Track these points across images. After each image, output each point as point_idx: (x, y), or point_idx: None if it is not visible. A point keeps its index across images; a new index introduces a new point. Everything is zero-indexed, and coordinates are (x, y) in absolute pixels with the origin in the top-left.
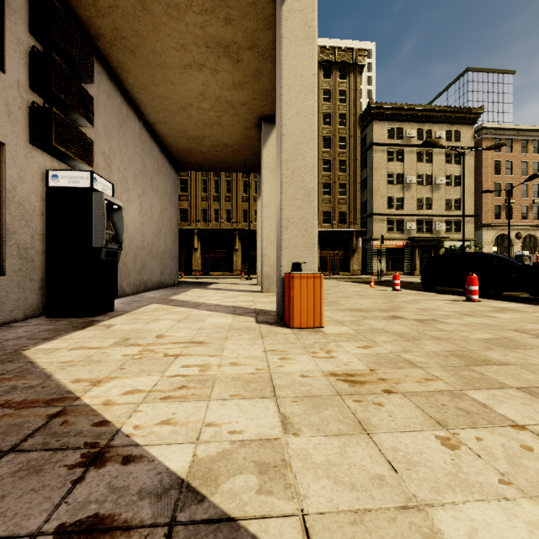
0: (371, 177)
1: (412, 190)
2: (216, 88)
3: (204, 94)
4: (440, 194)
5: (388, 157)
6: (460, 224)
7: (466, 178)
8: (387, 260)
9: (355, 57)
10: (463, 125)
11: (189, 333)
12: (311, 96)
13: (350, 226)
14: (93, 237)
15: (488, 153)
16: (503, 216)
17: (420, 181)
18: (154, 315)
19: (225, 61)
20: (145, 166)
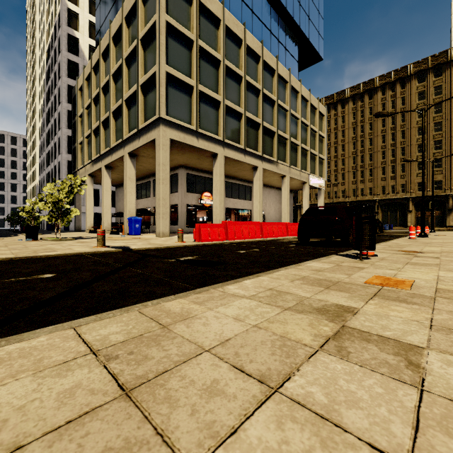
0: None
1: None
2: None
3: None
4: None
5: None
6: None
7: None
8: None
9: (450, 56)
10: None
11: None
12: (285, 199)
13: (446, 191)
14: None
15: None
16: None
17: None
18: None
19: None
20: (276, 199)
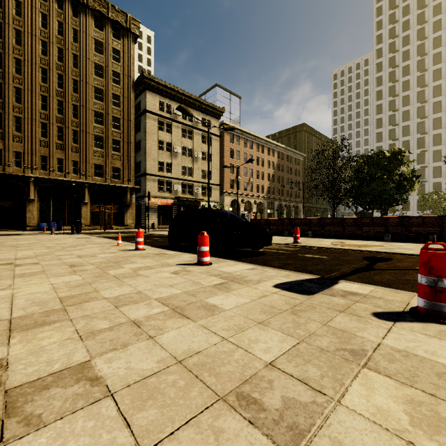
0: (145, 140)
1: (178, 158)
2: None
3: None
4: (198, 166)
5: (160, 126)
6: (211, 190)
7: (215, 157)
8: (159, 215)
9: (129, 23)
10: (213, 118)
11: None
12: None
13: (125, 183)
14: None
15: (227, 142)
16: (235, 187)
17: (184, 152)
18: None
19: None
20: None
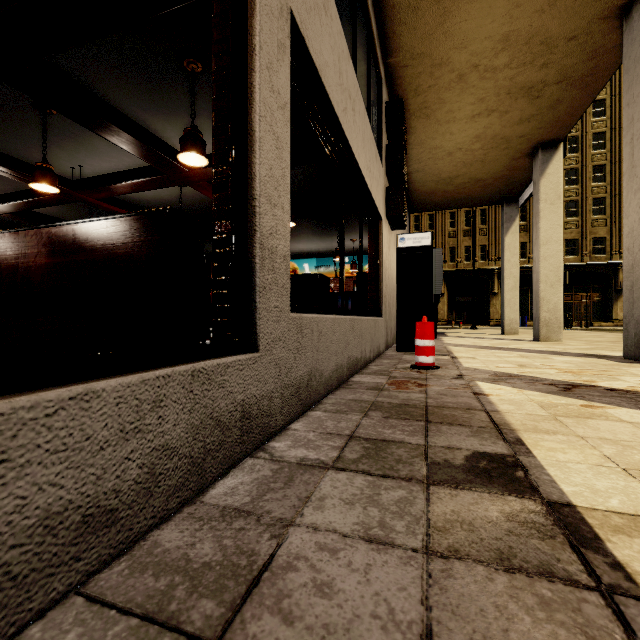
0: None
1: None
2: (497, 127)
3: (479, 136)
4: None
5: None
6: None
7: None
8: None
9: None
10: None
11: (566, 364)
12: None
13: (613, 257)
14: (433, 286)
15: None
16: None
17: None
18: (483, 353)
19: (521, 101)
20: None
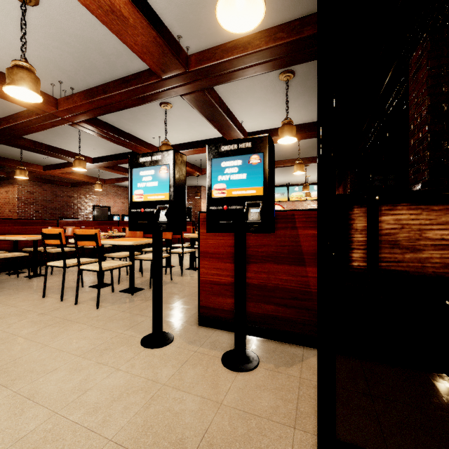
0: None
1: None
2: None
3: None
4: None
5: None
6: None
7: None
8: None
9: None
10: None
11: None
12: None
13: None
14: None
15: None
16: None
17: None
18: None
19: None
20: None
